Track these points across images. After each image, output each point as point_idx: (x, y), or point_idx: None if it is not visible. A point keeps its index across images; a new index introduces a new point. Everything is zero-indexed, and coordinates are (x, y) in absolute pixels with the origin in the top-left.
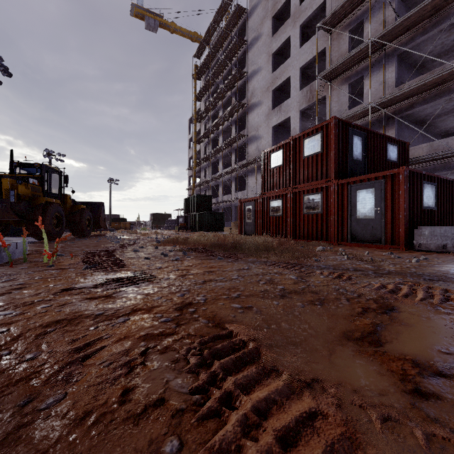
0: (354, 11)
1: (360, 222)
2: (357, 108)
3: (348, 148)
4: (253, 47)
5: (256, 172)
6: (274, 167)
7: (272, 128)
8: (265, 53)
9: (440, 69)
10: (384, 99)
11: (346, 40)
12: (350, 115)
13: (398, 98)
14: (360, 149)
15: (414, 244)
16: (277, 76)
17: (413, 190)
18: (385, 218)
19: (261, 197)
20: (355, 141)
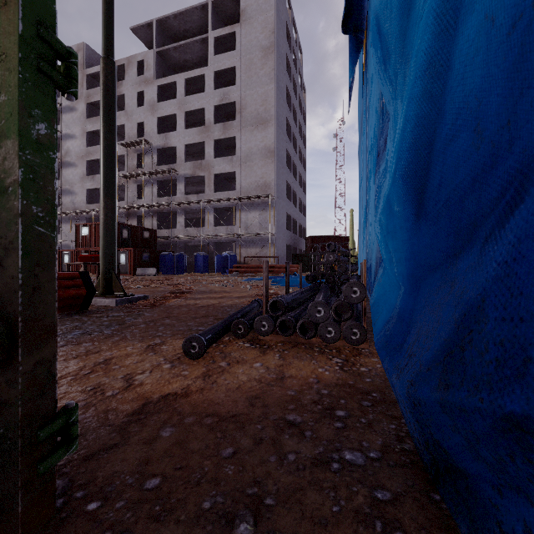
0: (140, 145)
1: (122, 266)
2: (141, 200)
3: (120, 234)
4: (68, 114)
5: (71, 224)
6: (84, 235)
7: (87, 190)
8: (80, 127)
9: (167, 202)
10: (149, 205)
11: (136, 158)
12: (135, 206)
13: (156, 205)
14: (127, 234)
15: (136, 273)
16: (91, 152)
17: (137, 255)
18: (129, 265)
19: (75, 250)
20: (125, 231)
